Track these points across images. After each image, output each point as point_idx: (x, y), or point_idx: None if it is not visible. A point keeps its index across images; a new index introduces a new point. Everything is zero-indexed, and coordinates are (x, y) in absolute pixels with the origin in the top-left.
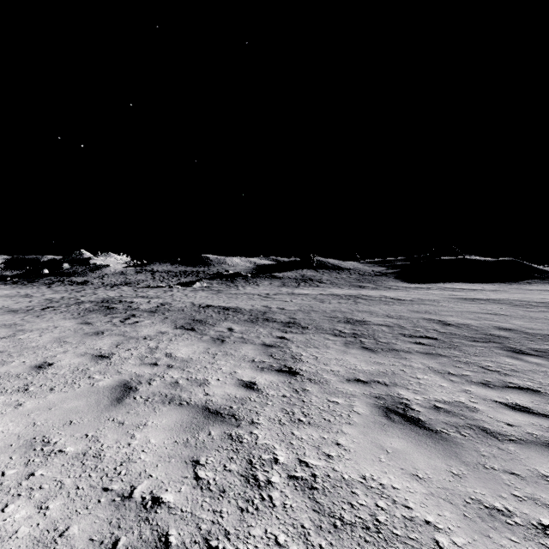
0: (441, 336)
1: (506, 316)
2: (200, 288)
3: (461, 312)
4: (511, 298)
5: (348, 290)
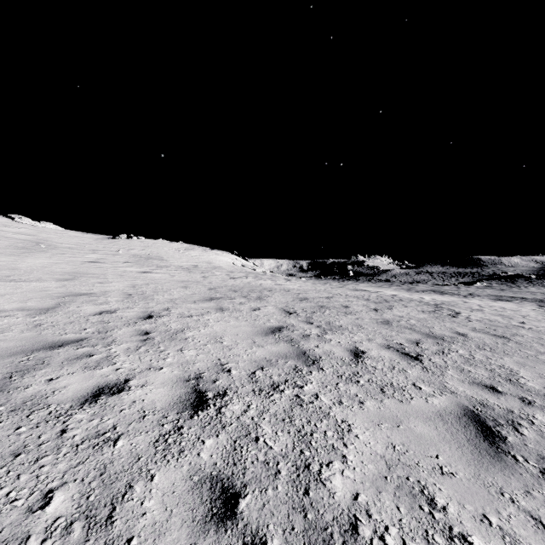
0: None
1: None
2: (482, 287)
3: None
4: None
5: None
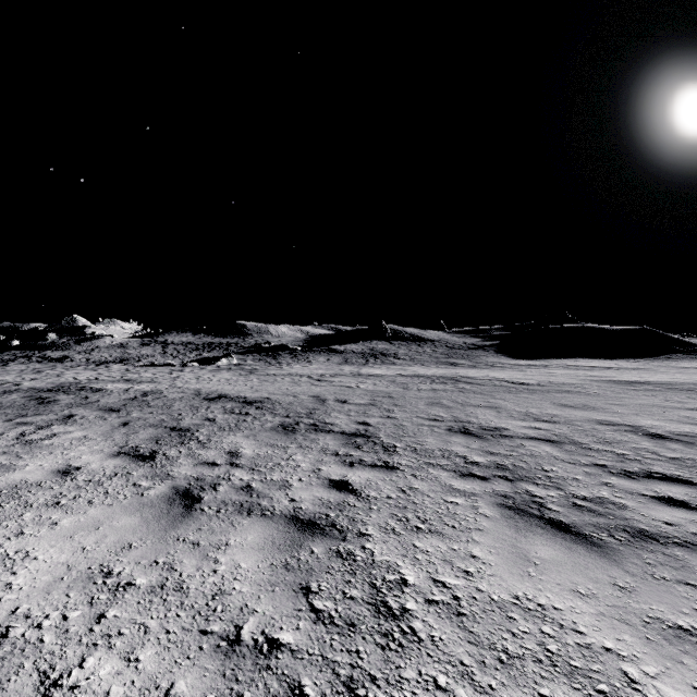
0: (690, 473)
1: None
2: (226, 367)
3: (643, 407)
4: (681, 381)
5: (437, 369)
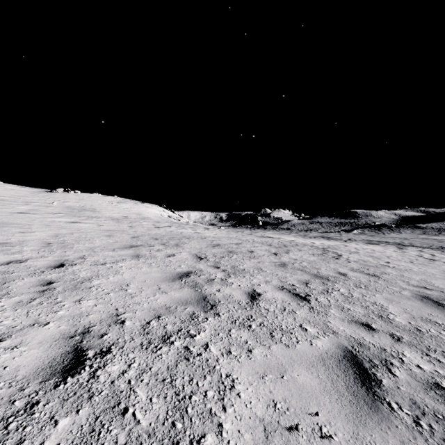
0: None
1: None
2: (357, 233)
3: None
4: None
5: None
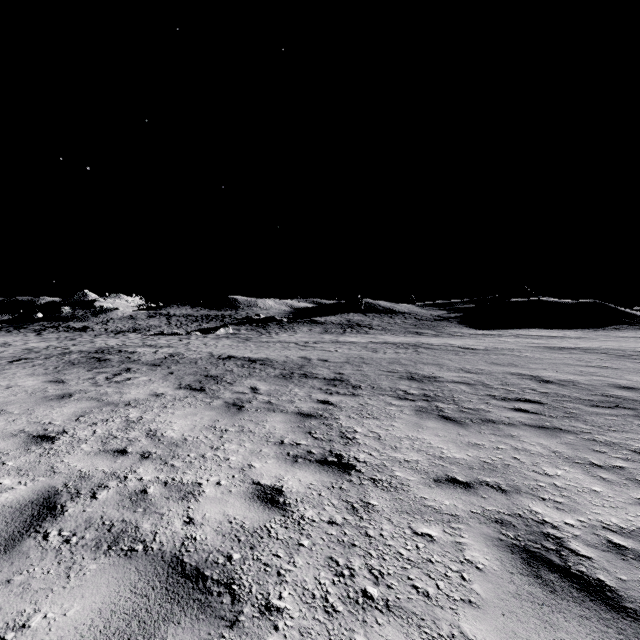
0: (546, 399)
1: (615, 369)
2: (224, 335)
3: (554, 365)
4: (606, 347)
5: (405, 337)
